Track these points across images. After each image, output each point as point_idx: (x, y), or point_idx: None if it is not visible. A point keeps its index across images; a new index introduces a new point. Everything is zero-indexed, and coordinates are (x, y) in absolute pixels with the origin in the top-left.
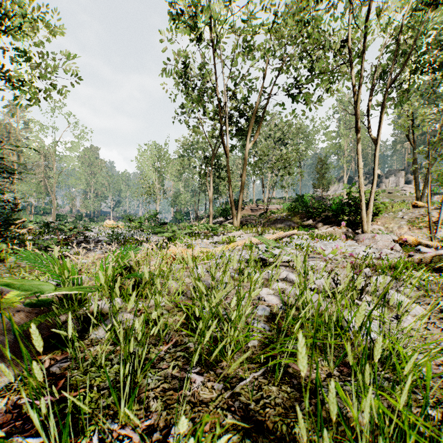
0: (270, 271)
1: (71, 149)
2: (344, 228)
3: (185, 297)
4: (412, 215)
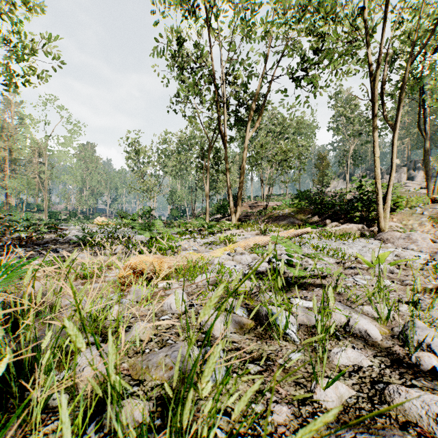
0: (306, 302)
1: (64, 144)
2: (359, 225)
3: (103, 435)
4: (432, 211)
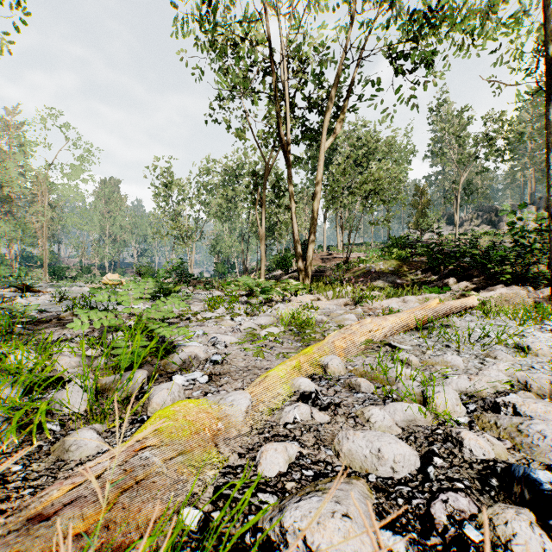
0: None
1: (70, 176)
2: (523, 289)
3: None
4: None
